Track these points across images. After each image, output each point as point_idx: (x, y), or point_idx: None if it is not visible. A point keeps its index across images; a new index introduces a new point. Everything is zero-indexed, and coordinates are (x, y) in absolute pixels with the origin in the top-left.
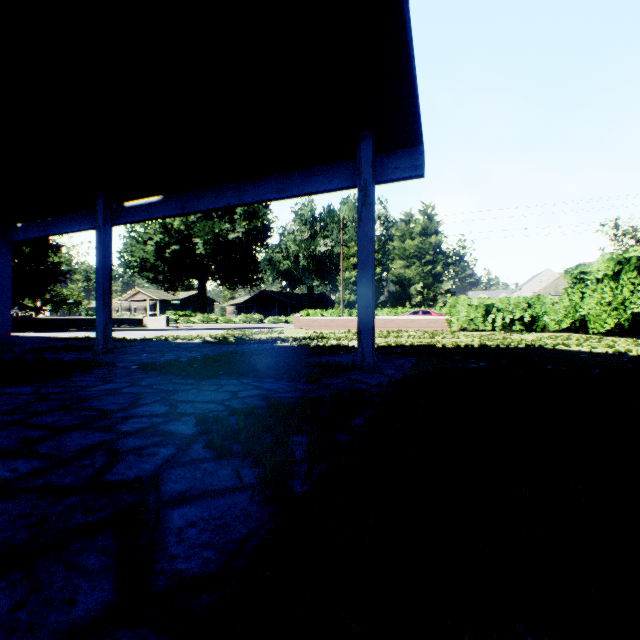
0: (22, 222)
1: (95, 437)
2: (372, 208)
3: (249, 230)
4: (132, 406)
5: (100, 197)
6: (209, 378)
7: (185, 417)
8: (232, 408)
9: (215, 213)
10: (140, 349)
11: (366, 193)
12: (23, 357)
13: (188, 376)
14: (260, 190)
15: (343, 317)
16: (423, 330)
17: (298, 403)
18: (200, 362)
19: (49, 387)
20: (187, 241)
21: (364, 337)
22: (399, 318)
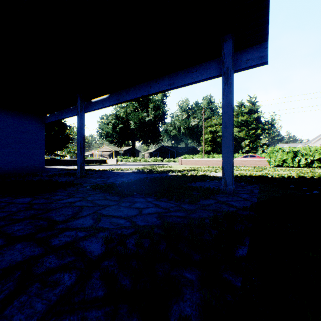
0: (49, 114)
1: (28, 251)
2: (232, 86)
3: (155, 115)
4: (72, 218)
5: (79, 97)
6: (127, 196)
7: (100, 233)
8: (136, 225)
9: (139, 108)
10: (99, 175)
11: (227, 76)
12: (41, 179)
13: (116, 194)
14: (159, 85)
15: (204, 159)
16: (252, 166)
17: (184, 223)
18: (125, 185)
19: (39, 199)
20: (126, 122)
21: (226, 172)
22: (237, 159)
